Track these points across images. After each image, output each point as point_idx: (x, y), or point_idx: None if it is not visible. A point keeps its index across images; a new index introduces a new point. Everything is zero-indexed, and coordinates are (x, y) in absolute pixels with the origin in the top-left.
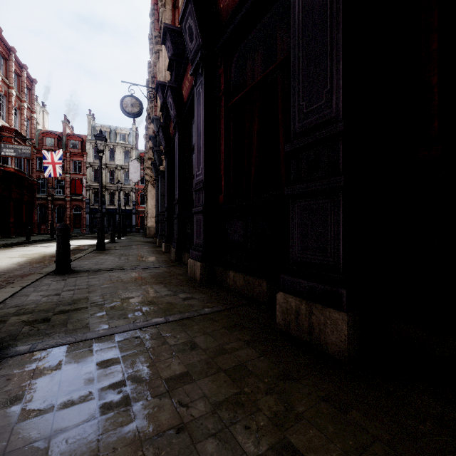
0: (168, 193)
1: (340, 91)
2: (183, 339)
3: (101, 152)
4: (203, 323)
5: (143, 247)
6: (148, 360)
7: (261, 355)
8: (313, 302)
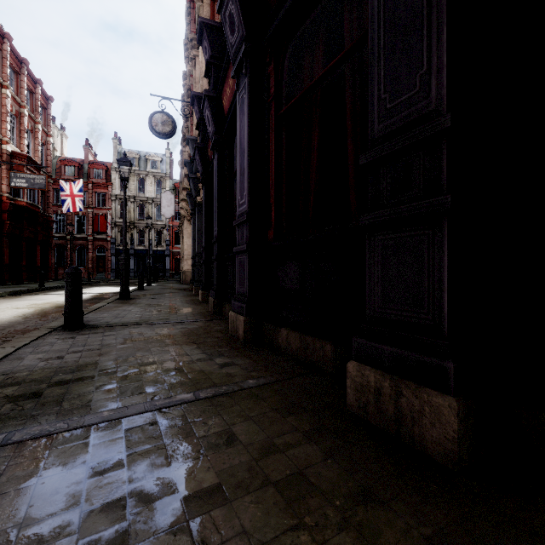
0: (206, 229)
1: (444, 71)
2: (216, 427)
3: (125, 180)
4: (245, 403)
5: (176, 296)
6: (164, 462)
7: (328, 457)
8: (401, 378)
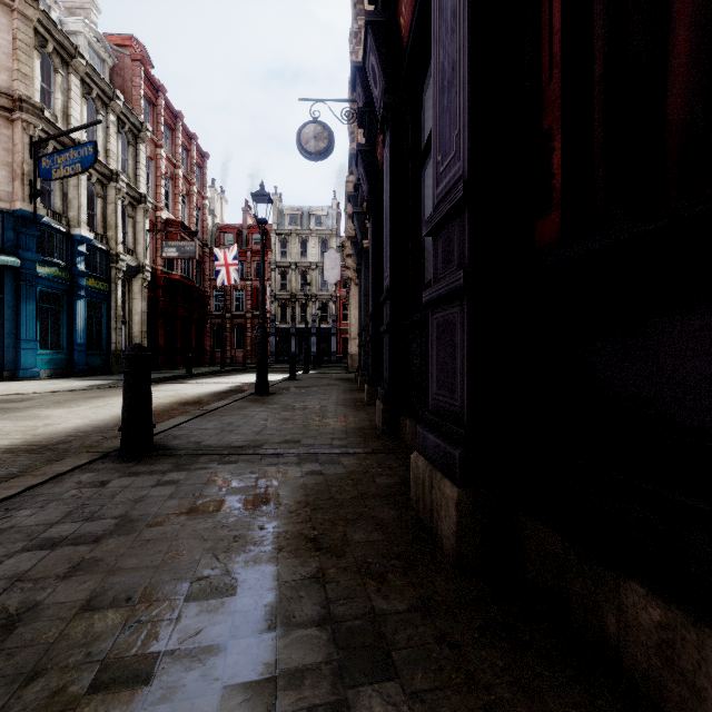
0: (374, 285)
1: None
2: None
3: (263, 222)
4: None
5: (333, 391)
6: None
7: None
8: None
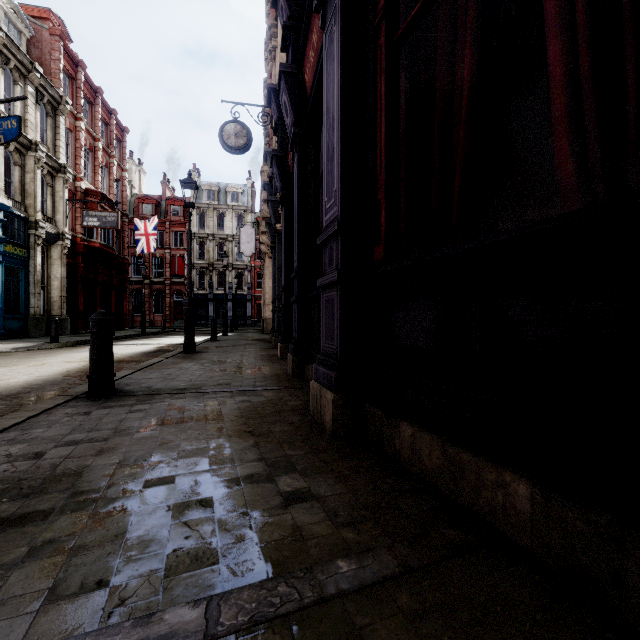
0: (286, 263)
1: None
2: None
3: (190, 205)
4: None
5: (251, 349)
6: None
7: None
8: None
